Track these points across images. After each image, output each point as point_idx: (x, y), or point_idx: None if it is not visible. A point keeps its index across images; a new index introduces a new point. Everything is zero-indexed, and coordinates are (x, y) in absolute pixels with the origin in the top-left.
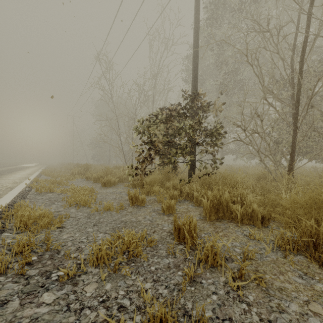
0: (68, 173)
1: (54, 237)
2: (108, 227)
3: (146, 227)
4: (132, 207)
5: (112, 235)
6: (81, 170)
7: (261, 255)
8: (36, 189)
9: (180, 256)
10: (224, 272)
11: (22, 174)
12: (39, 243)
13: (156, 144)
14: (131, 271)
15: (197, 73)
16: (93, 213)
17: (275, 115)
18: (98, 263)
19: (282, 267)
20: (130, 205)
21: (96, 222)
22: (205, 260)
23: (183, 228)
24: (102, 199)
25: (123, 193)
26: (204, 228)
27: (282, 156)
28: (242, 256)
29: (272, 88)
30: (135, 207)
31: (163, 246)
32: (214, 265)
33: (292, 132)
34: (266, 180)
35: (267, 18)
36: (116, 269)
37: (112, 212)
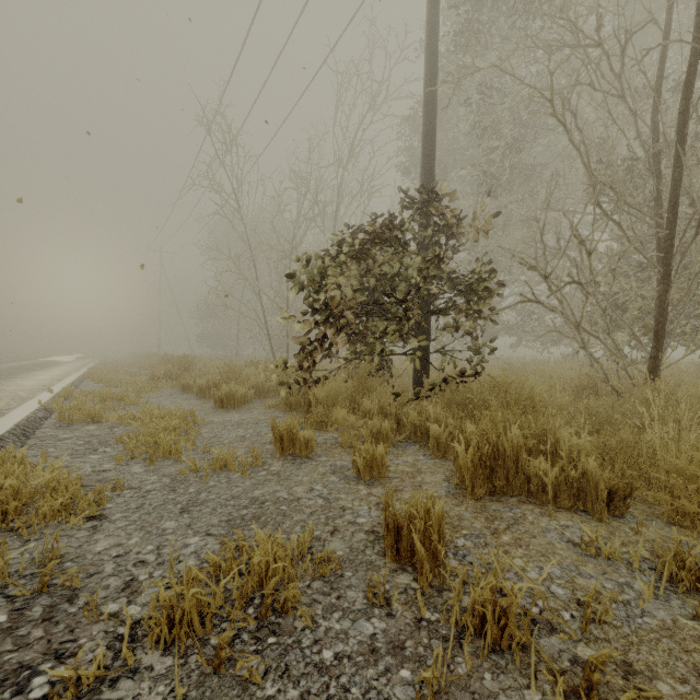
0: (145, 376)
1: (72, 547)
2: (216, 518)
3: (314, 517)
4: (281, 461)
5: (224, 544)
6: (171, 370)
7: (626, 607)
8: (59, 415)
9: (405, 610)
10: (535, 670)
11: (41, 378)
12: (26, 567)
13: (339, 309)
14: (267, 667)
15: (434, 150)
16: (184, 476)
17: (610, 245)
18: (175, 636)
19: (699, 653)
20: (278, 456)
21: (188, 502)
22: (474, 627)
23: (411, 528)
24: (211, 440)
25: (263, 423)
26: (461, 522)
27: (633, 337)
28: (575, 612)
29: (612, 178)
30: (289, 460)
31: (356, 575)
32: (502, 646)
33: (649, 283)
34: (596, 395)
35: (598, 17)
36: (221, 663)
37: (233, 473)
